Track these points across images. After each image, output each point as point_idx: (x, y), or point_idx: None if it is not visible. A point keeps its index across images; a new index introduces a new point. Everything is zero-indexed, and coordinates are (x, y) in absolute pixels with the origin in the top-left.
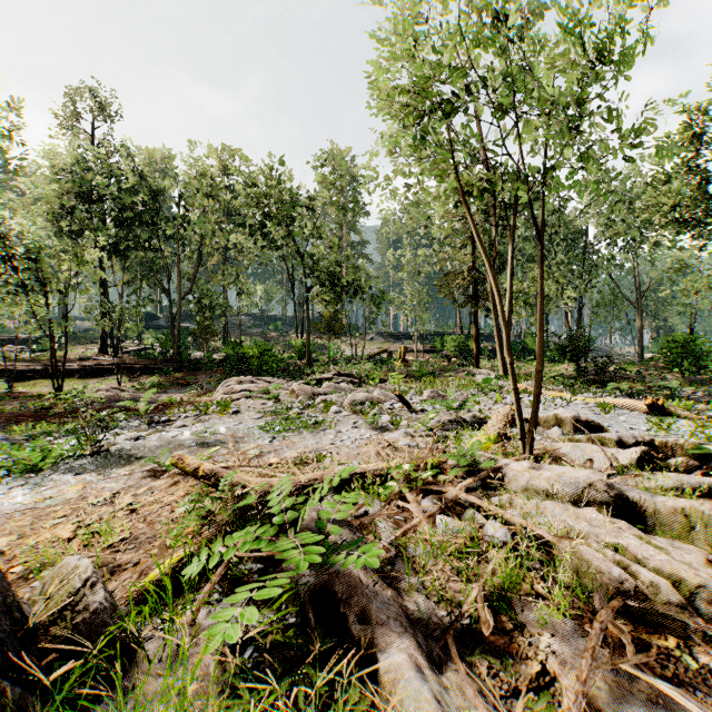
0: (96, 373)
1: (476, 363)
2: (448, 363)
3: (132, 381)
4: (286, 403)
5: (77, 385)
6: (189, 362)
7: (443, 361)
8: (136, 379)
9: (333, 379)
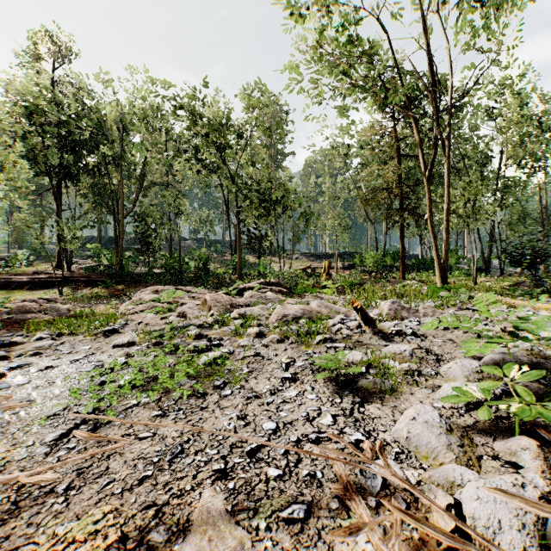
0: (44, 285)
1: (402, 275)
2: (369, 276)
3: (76, 292)
4: (191, 317)
5: (20, 296)
6: (132, 275)
7: (362, 275)
8: (79, 291)
9: (258, 288)
